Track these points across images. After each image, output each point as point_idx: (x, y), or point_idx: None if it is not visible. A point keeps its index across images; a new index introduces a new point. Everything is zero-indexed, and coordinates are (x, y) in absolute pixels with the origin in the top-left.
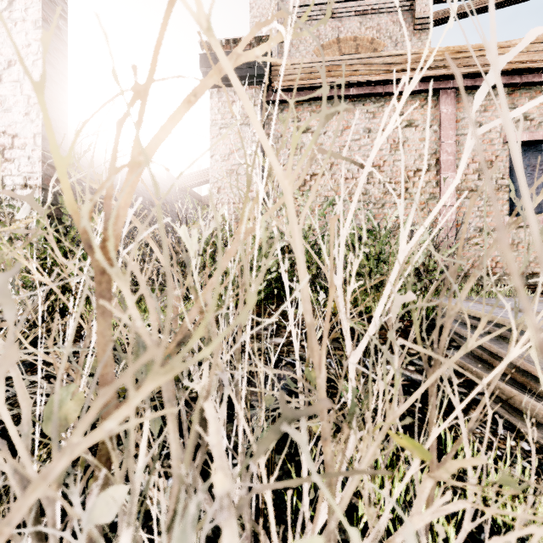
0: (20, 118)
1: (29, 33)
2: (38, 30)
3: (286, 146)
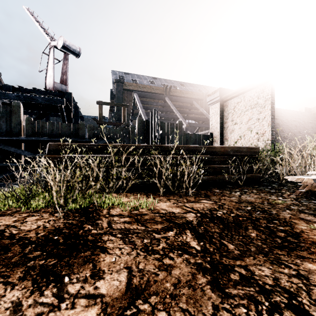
0: (266, 127)
1: (268, 111)
2: (270, 110)
3: None
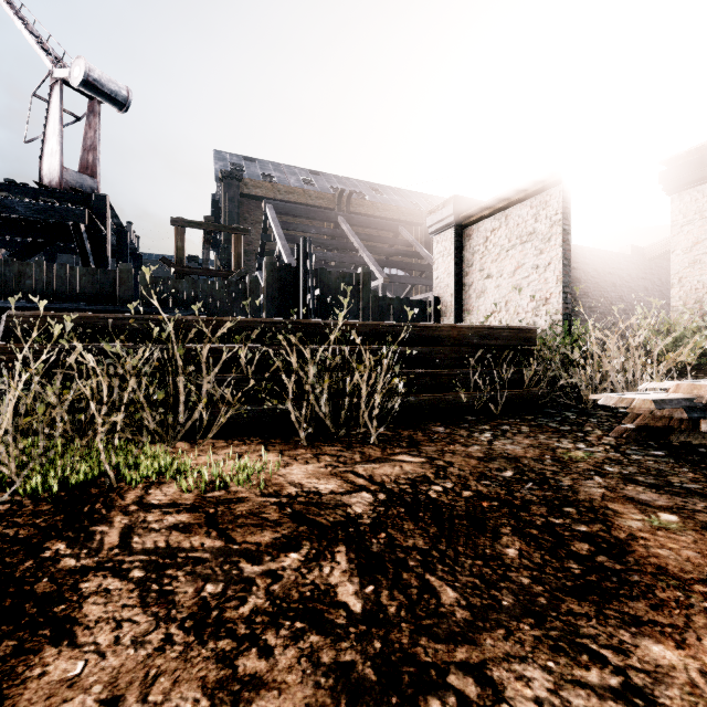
0: (553, 285)
1: (557, 250)
2: (561, 248)
3: None
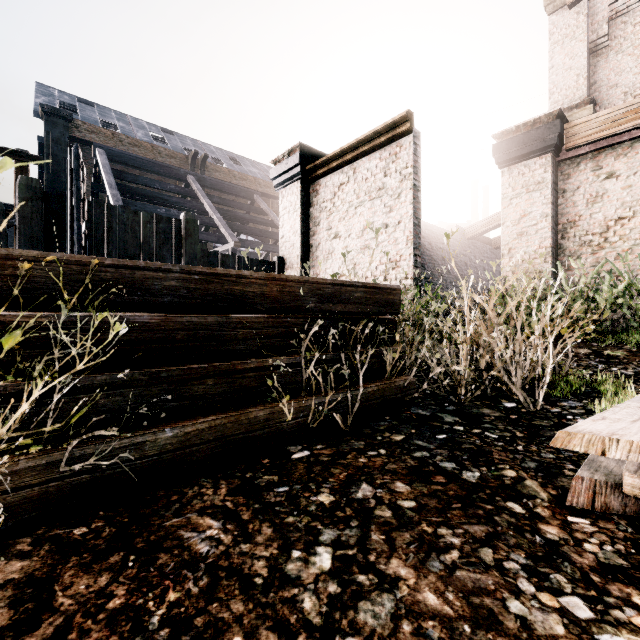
0: (403, 247)
1: (407, 207)
2: (411, 205)
3: (583, 196)
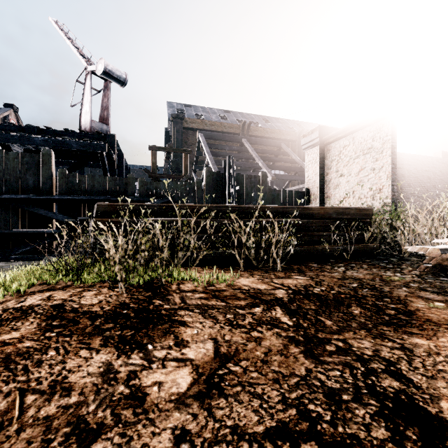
0: (384, 181)
1: (387, 158)
2: (390, 157)
3: None
